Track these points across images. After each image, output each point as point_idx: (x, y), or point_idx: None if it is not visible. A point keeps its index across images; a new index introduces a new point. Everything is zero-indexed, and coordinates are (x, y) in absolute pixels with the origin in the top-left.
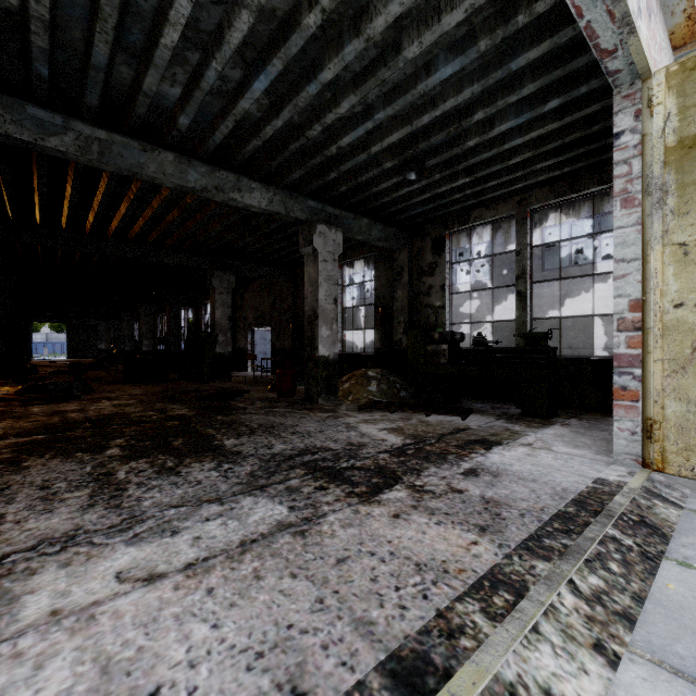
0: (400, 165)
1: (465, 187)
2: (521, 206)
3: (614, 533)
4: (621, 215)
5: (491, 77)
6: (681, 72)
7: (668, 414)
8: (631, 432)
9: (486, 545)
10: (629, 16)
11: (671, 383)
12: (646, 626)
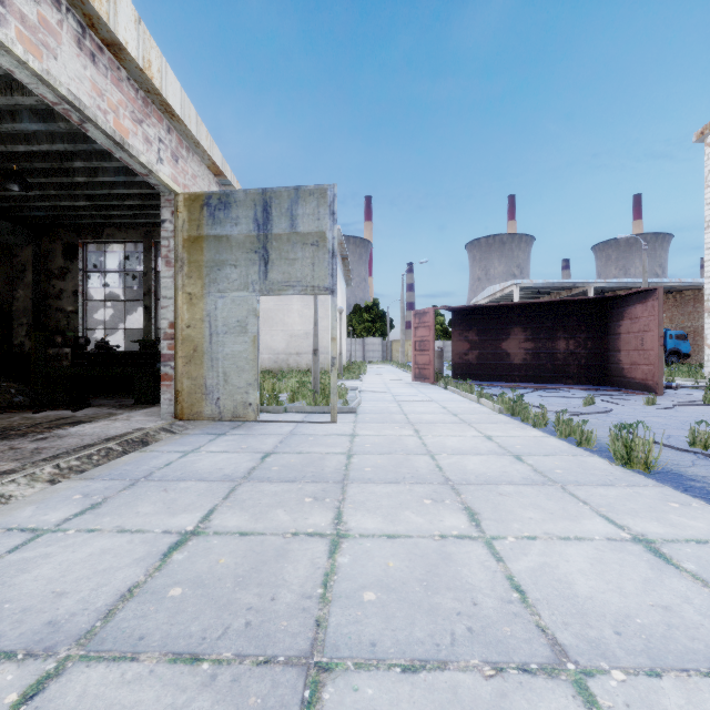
0: (5, 170)
1: (91, 208)
2: (148, 236)
3: (113, 446)
4: (165, 270)
5: (79, 145)
6: (190, 200)
7: (185, 387)
8: (170, 400)
9: (13, 464)
10: (145, 165)
11: (186, 369)
12: (90, 472)
